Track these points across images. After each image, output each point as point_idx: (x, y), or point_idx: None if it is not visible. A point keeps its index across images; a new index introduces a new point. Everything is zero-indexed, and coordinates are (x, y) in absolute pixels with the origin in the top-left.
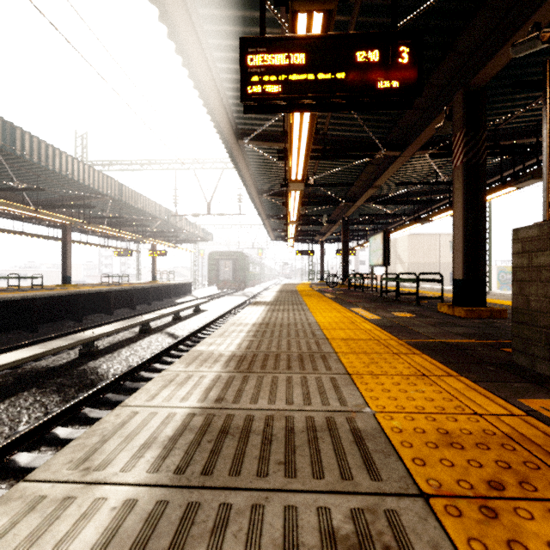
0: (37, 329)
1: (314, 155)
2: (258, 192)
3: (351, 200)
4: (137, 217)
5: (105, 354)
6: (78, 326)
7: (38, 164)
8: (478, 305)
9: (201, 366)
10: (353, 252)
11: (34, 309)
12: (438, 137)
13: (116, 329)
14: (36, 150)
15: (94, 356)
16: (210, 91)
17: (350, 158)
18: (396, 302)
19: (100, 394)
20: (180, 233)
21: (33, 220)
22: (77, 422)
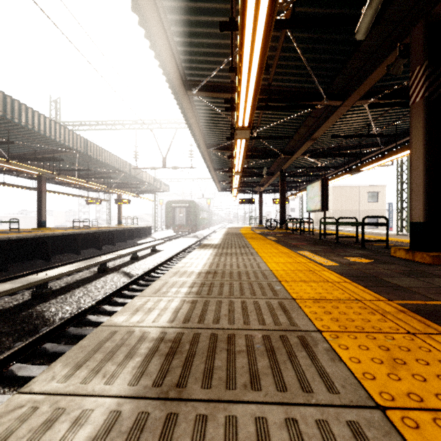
0: (6, 268)
1: (259, 106)
2: (206, 146)
3: (288, 153)
4: (102, 170)
5: (58, 295)
6: (46, 265)
7: (3, 117)
8: (439, 250)
9: (97, 373)
10: (287, 200)
11: (3, 250)
12: (379, 87)
13: (71, 270)
14: (1, 104)
15: (47, 297)
16: (156, 31)
17: (293, 108)
18: (338, 244)
19: (38, 344)
20: (142, 184)
21: (14, 173)
22: (3, 381)
